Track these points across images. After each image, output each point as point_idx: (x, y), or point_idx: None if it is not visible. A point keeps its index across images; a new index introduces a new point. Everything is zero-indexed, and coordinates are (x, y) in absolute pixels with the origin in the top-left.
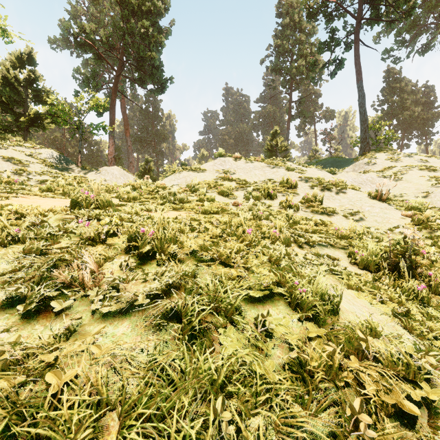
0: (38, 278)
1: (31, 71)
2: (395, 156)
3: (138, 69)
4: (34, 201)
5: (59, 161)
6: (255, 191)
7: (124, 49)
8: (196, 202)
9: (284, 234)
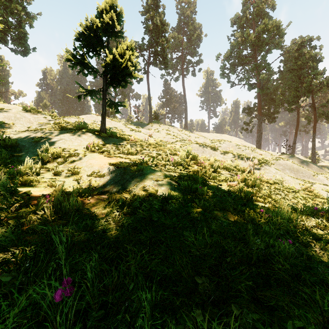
0: None
1: None
2: (160, 125)
3: (1, 30)
4: None
5: None
6: None
7: None
8: None
9: None
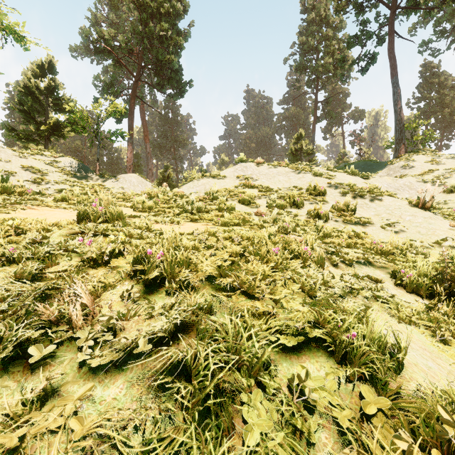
0: (24, 312)
1: (51, 79)
2: (436, 158)
3: (157, 74)
4: (43, 213)
5: (78, 169)
6: (279, 199)
7: (142, 54)
8: (216, 212)
9: (317, 252)
